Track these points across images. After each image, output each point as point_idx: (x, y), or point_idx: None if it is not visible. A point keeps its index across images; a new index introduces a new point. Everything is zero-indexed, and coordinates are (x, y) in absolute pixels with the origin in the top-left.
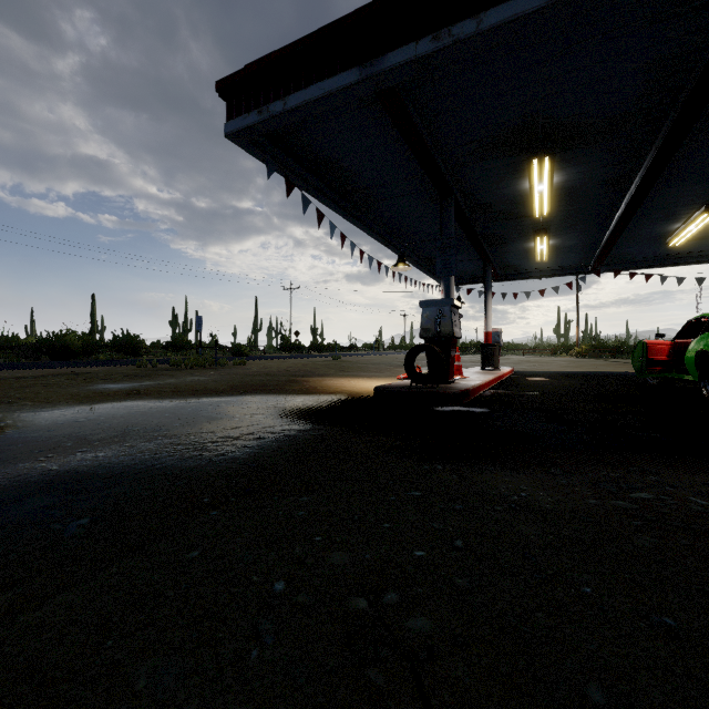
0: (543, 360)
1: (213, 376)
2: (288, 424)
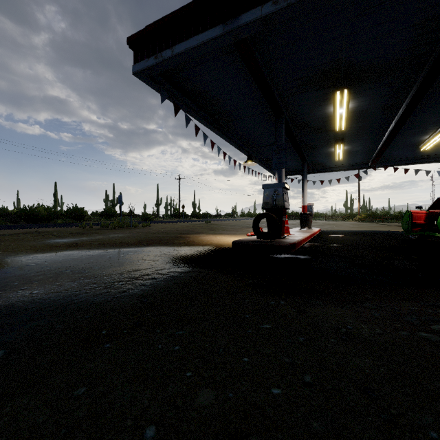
0: (338, 223)
1: (127, 233)
2: (174, 268)
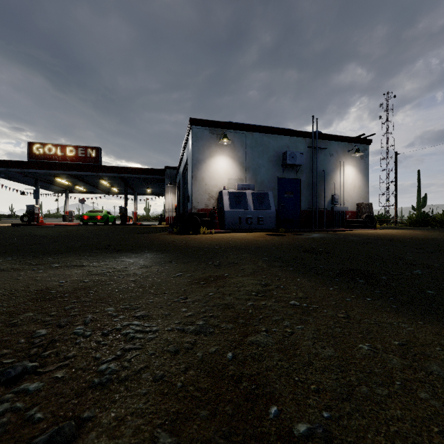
0: None
1: None
2: None
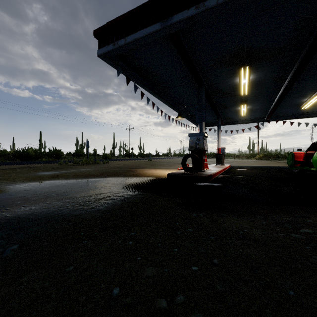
0: (243, 161)
1: (93, 168)
2: (126, 192)
